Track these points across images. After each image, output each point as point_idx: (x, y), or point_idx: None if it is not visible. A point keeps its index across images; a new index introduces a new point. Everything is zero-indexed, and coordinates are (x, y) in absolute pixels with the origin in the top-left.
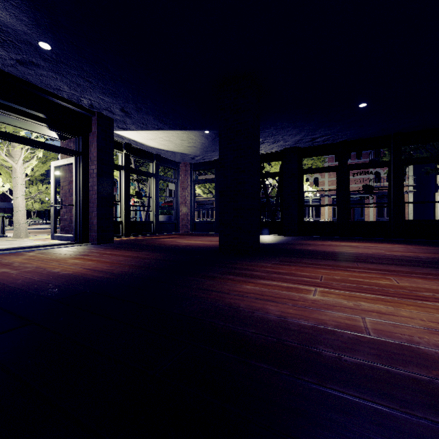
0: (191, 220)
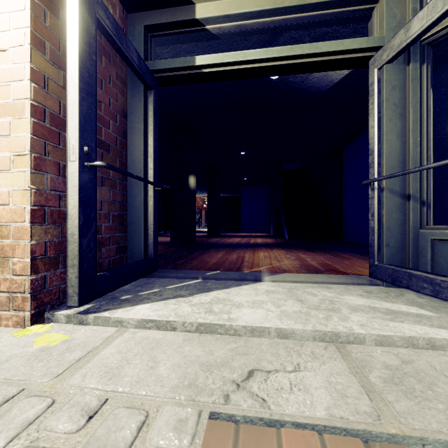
0: None
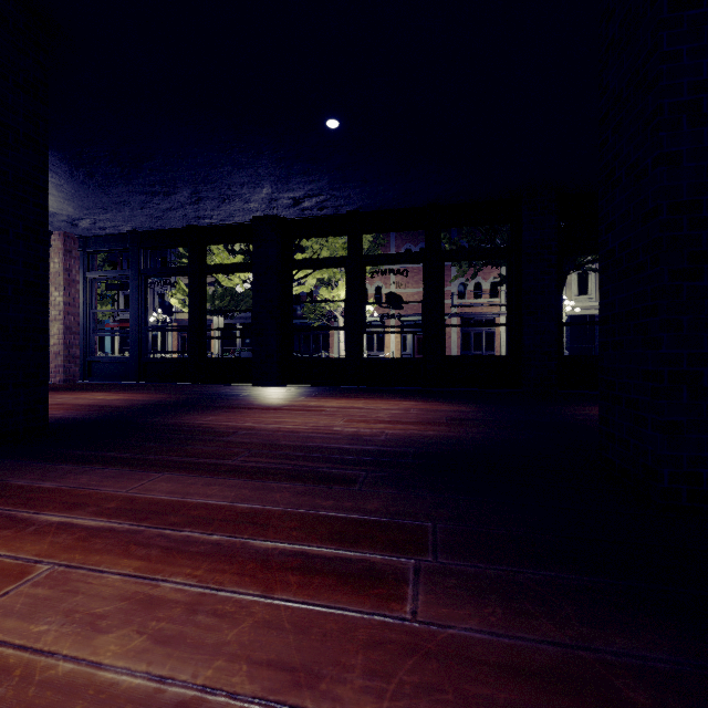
0: (80, 356)
